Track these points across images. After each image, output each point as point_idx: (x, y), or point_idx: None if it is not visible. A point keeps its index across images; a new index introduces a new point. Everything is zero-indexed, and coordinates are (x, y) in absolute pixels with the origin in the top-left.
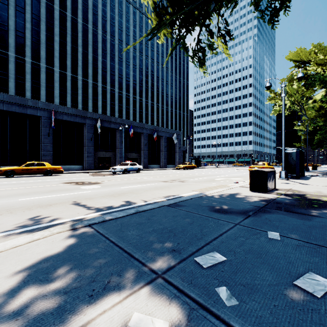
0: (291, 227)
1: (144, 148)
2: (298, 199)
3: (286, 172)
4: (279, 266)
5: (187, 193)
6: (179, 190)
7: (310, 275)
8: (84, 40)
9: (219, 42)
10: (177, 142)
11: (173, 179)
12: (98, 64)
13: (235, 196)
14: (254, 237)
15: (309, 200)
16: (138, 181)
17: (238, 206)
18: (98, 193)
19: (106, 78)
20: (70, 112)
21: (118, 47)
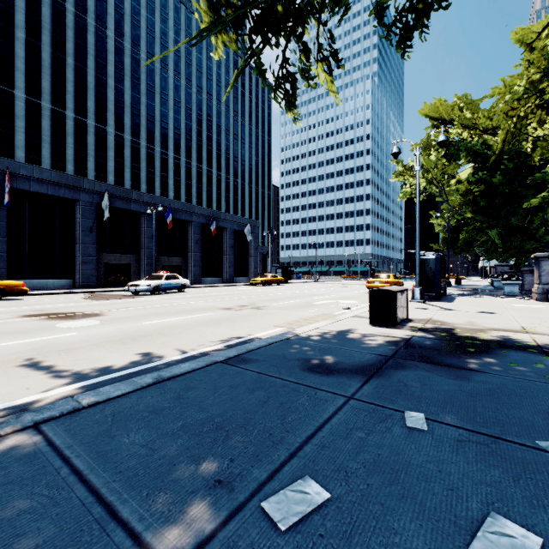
0: (442, 397)
1: (194, 249)
2: (444, 338)
3: (422, 291)
4: (434, 502)
5: (265, 332)
6: (251, 326)
7: (494, 523)
8: (78, 45)
9: (320, 69)
10: (251, 239)
11: (244, 304)
12: (107, 93)
13: (346, 337)
14: (382, 428)
15: (461, 338)
16: (178, 309)
17: (351, 357)
18: (91, 337)
19: (122, 119)
20: (45, 177)
21: (147, 66)
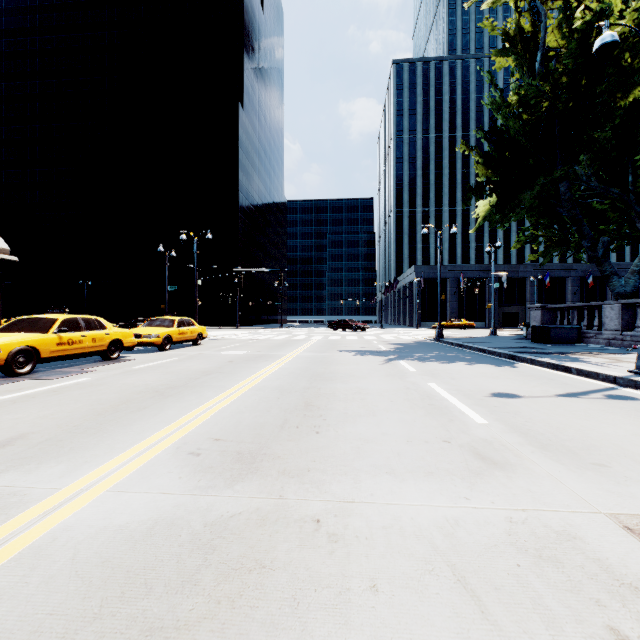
0: None
1: (572, 299)
2: None
3: None
4: None
5: None
6: None
7: None
8: None
9: None
10: None
11: None
12: None
13: None
14: None
15: None
16: None
17: None
18: None
19: None
20: (473, 269)
21: None
